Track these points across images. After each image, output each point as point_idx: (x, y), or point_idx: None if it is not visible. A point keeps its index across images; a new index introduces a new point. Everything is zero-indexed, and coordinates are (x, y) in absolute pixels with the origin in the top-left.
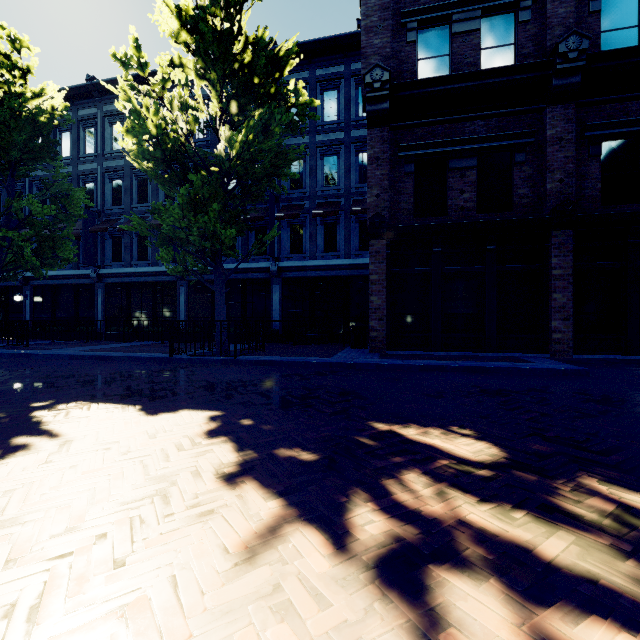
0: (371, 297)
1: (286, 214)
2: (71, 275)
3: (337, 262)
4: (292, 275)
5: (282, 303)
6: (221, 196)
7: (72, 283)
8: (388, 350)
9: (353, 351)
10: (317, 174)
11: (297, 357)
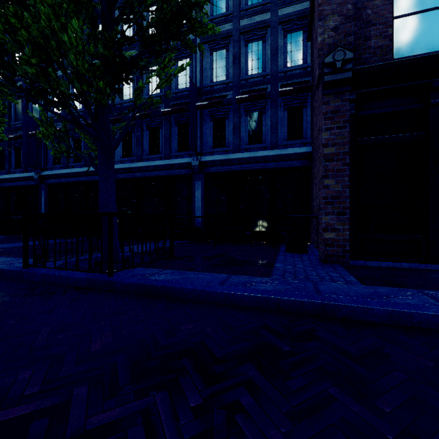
0: (325, 180)
1: (207, 102)
2: (20, 177)
3: (263, 153)
4: (214, 170)
5: (204, 199)
6: (85, 5)
7: (21, 185)
8: (351, 259)
9: (294, 258)
10: (241, 62)
11: (213, 274)
